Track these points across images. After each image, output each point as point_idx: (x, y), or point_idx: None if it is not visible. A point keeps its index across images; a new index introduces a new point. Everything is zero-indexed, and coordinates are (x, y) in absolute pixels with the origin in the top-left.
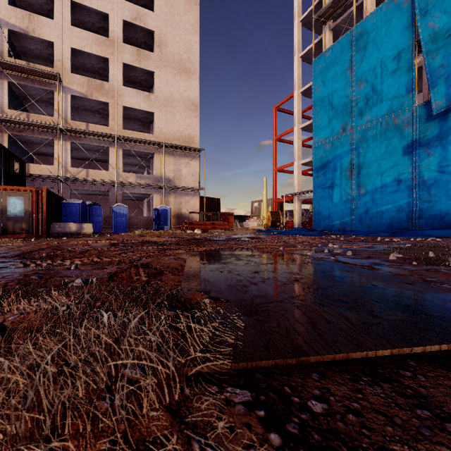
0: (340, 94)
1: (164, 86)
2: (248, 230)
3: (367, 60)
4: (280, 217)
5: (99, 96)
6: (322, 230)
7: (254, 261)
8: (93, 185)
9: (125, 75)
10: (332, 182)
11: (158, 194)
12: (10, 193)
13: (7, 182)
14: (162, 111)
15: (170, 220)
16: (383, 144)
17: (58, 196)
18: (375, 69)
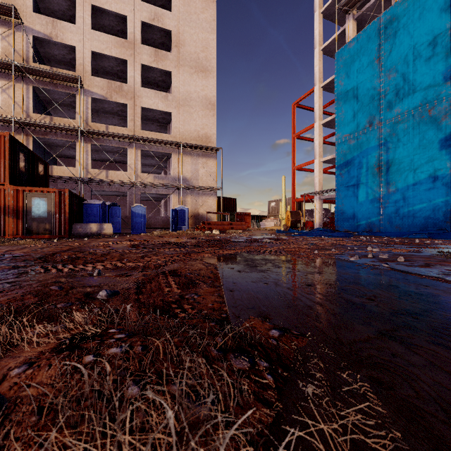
0: (366, 86)
1: (181, 85)
2: (266, 231)
3: (397, 49)
4: (300, 217)
5: (118, 97)
6: (346, 230)
7: (296, 268)
8: (112, 186)
9: (143, 76)
10: (357, 180)
11: (176, 194)
12: (34, 194)
13: (32, 184)
14: (179, 111)
15: (187, 220)
16: (416, 137)
17: (80, 197)
18: (406, 57)
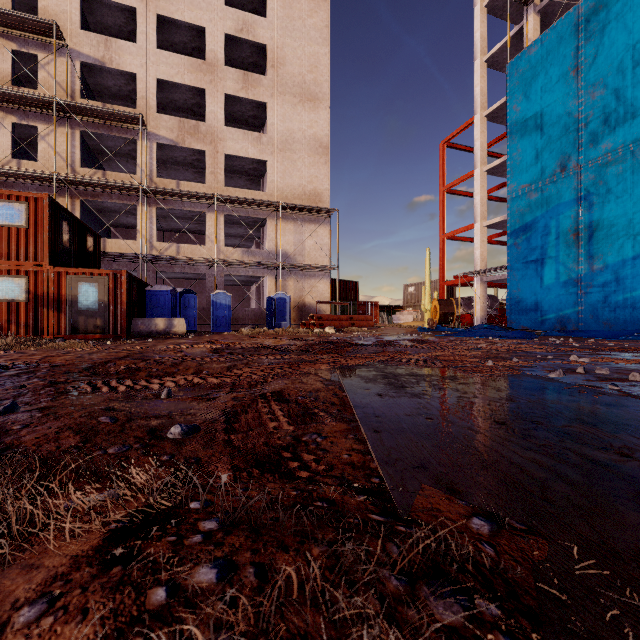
0: (556, 111)
1: (280, 122)
2: (402, 328)
3: (606, 52)
4: (453, 308)
5: (193, 142)
6: (524, 328)
7: (469, 391)
8: (185, 266)
9: (227, 111)
10: (541, 253)
11: (273, 276)
12: (81, 278)
13: (78, 264)
14: (277, 158)
15: (289, 313)
16: (638, 186)
17: (142, 282)
18: (621, 64)
